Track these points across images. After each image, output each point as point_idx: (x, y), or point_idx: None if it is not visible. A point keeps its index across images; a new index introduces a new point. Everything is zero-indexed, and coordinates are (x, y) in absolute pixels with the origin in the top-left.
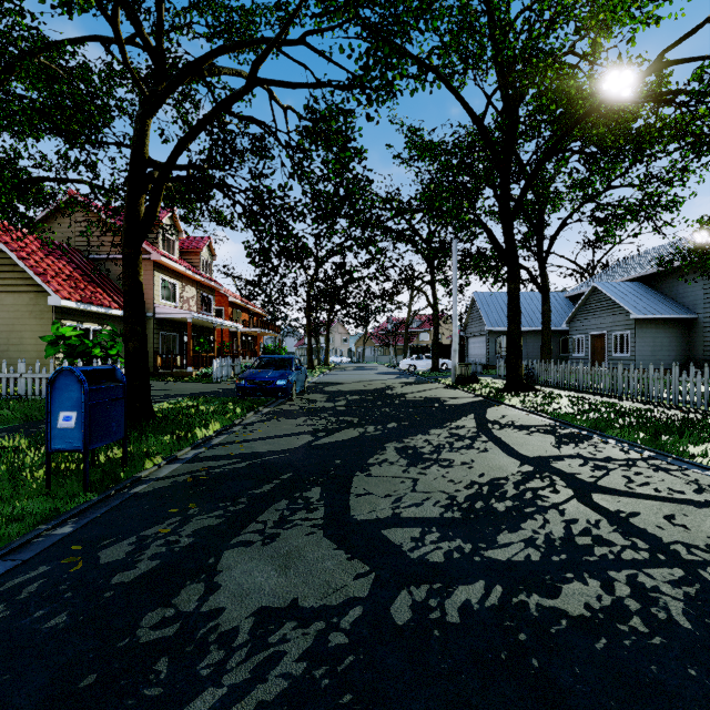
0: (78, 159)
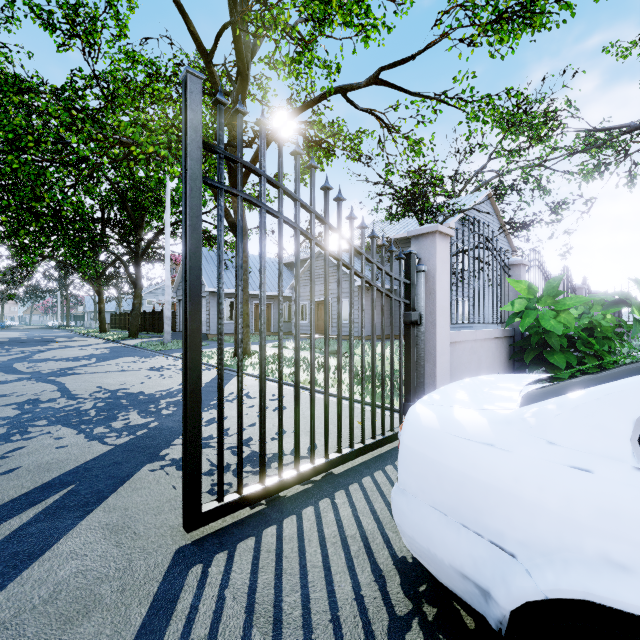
0: None
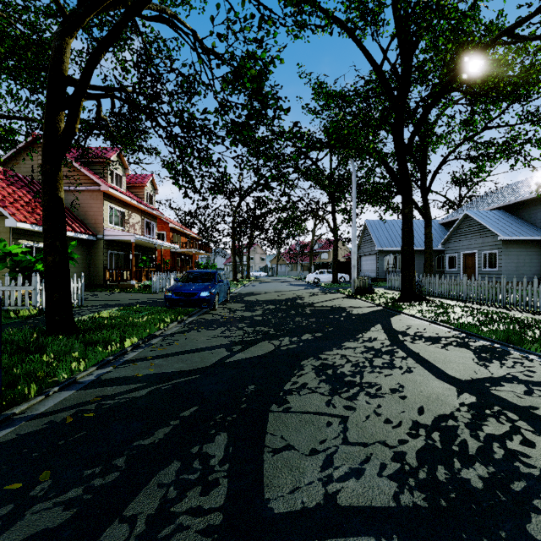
0: (28, 98)
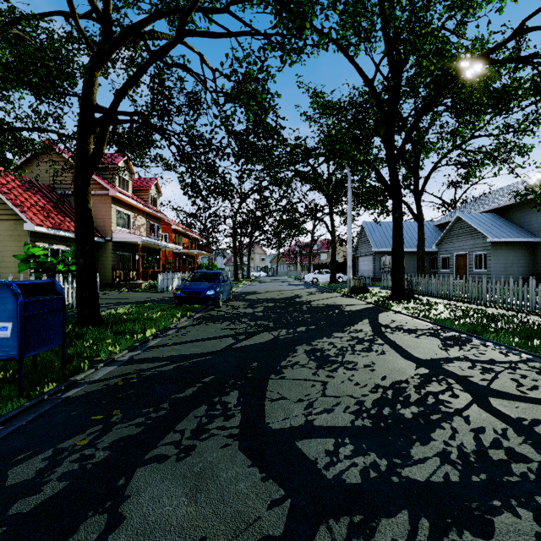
0: (47, 112)
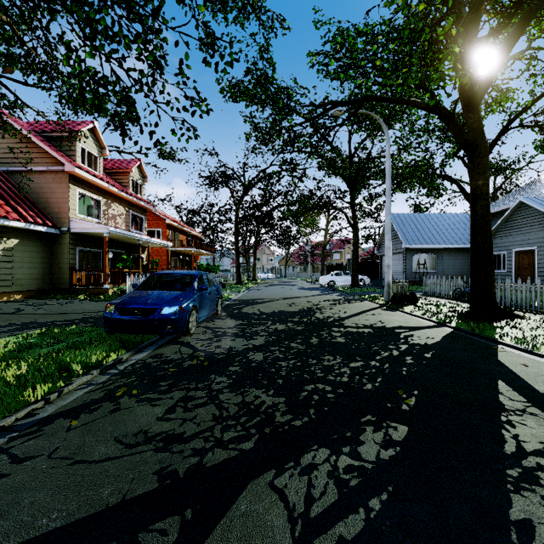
0: None
